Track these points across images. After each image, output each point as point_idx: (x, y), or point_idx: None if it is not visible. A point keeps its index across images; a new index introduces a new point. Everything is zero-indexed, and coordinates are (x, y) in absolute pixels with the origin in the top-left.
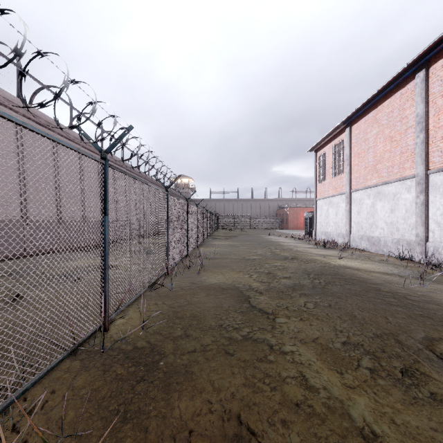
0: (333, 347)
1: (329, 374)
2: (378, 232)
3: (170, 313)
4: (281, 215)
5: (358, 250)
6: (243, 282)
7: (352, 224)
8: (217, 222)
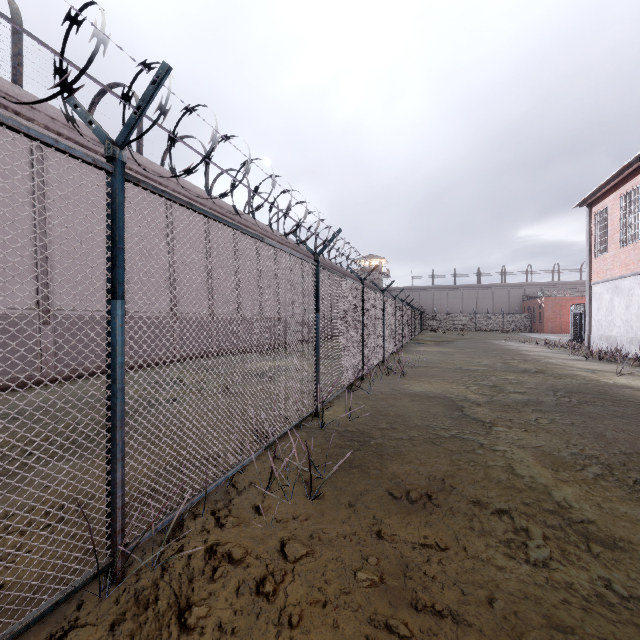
0: (557, 454)
1: (541, 468)
2: None
3: (373, 411)
4: (530, 310)
5: None
6: (456, 392)
7: None
8: (422, 321)
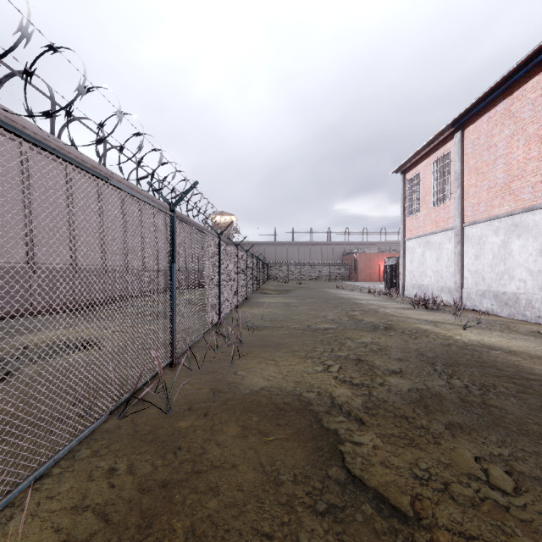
0: None
1: None
2: (514, 285)
3: (129, 527)
4: (349, 263)
5: (478, 312)
6: (316, 385)
7: (466, 274)
8: (267, 271)
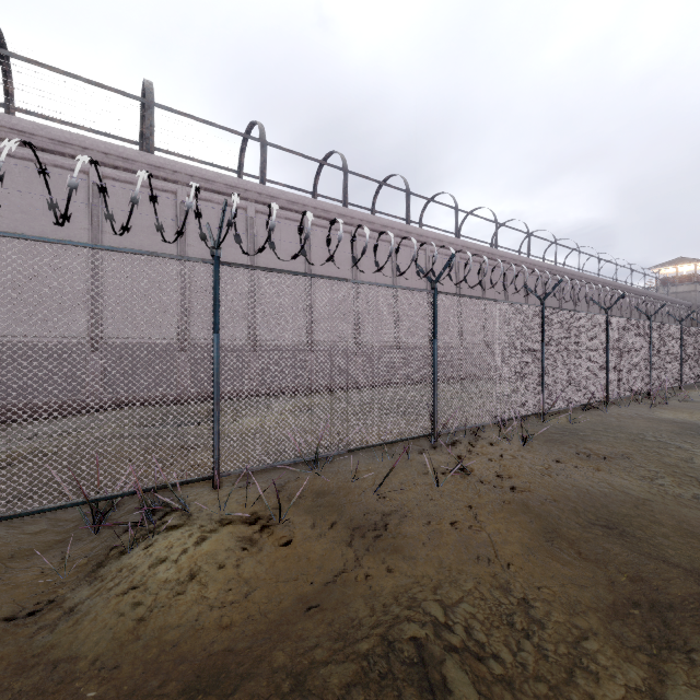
0: None
1: None
2: None
3: (597, 422)
4: None
5: None
6: None
7: None
8: None
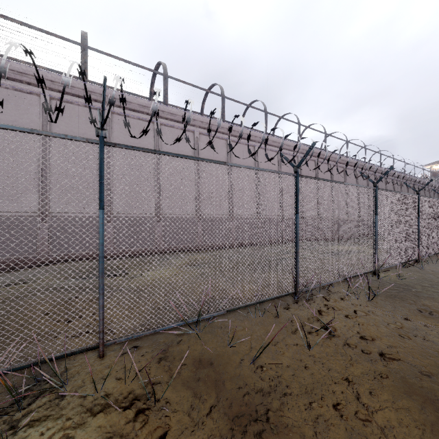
0: None
1: None
2: None
3: (420, 278)
4: None
5: None
6: None
7: None
8: None
